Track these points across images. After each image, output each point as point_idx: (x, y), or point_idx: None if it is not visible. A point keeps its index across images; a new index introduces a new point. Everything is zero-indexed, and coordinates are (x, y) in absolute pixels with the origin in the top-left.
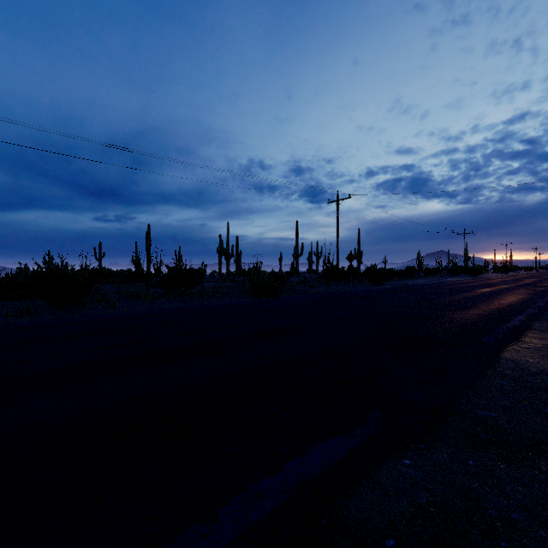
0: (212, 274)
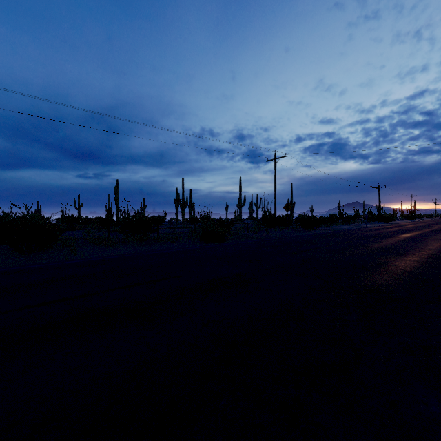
0: (170, 221)
